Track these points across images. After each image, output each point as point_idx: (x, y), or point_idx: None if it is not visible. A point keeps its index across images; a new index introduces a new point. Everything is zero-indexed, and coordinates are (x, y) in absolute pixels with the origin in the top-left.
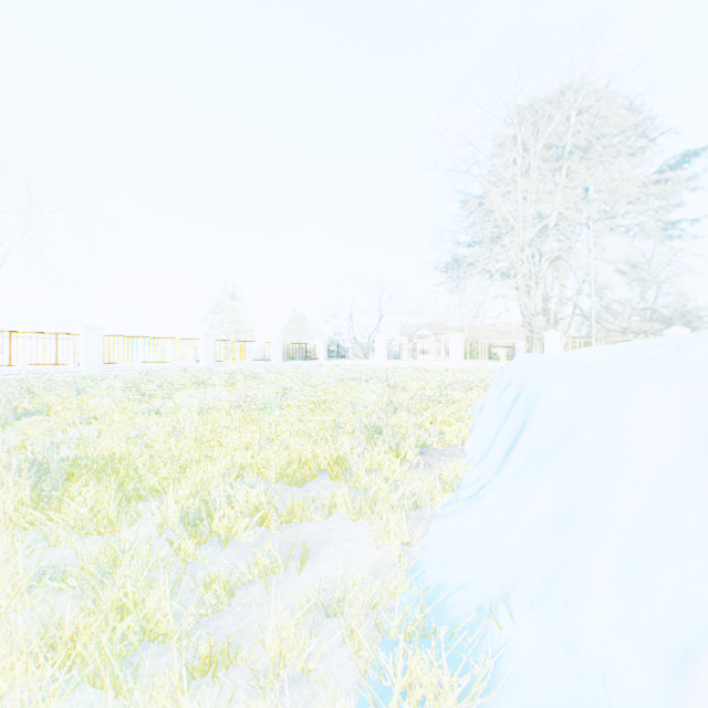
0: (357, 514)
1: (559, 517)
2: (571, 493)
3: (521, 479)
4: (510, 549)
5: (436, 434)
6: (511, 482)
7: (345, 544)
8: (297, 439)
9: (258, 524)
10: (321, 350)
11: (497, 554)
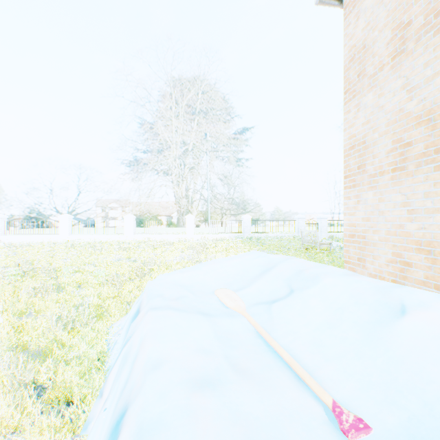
0: None
1: None
2: None
3: None
4: None
5: None
6: None
7: None
8: None
9: None
10: None
11: None
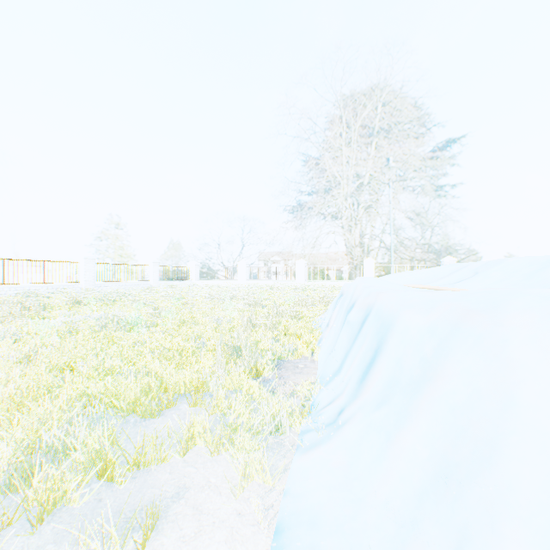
0: (215, 450)
1: (441, 470)
2: (452, 441)
3: (385, 412)
4: (385, 505)
5: (290, 347)
6: (374, 414)
7: (199, 497)
8: (158, 363)
9: (96, 479)
10: (193, 272)
11: (370, 510)
